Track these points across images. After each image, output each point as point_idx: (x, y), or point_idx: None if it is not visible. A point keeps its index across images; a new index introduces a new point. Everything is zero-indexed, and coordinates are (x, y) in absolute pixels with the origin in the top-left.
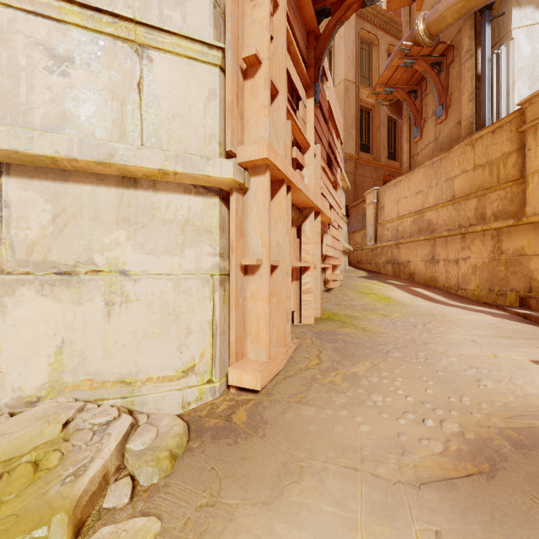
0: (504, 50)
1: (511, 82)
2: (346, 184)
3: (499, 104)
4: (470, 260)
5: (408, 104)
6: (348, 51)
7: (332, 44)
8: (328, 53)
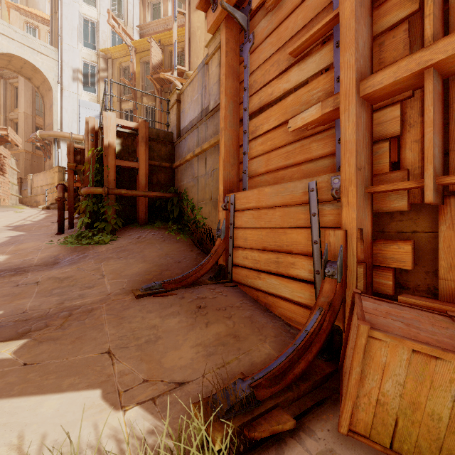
0: (60, 151)
1: (61, 159)
2: (17, 170)
3: (59, 163)
4: (50, 200)
5: (42, 150)
6: (27, 99)
7: (18, 86)
8: (15, 88)
